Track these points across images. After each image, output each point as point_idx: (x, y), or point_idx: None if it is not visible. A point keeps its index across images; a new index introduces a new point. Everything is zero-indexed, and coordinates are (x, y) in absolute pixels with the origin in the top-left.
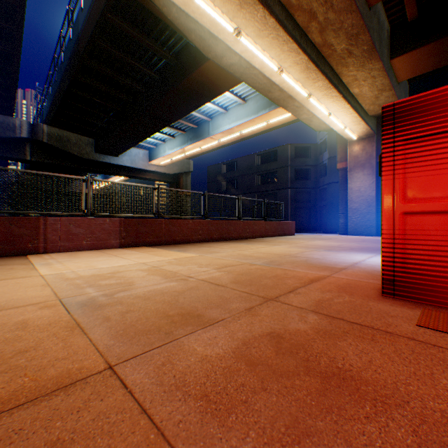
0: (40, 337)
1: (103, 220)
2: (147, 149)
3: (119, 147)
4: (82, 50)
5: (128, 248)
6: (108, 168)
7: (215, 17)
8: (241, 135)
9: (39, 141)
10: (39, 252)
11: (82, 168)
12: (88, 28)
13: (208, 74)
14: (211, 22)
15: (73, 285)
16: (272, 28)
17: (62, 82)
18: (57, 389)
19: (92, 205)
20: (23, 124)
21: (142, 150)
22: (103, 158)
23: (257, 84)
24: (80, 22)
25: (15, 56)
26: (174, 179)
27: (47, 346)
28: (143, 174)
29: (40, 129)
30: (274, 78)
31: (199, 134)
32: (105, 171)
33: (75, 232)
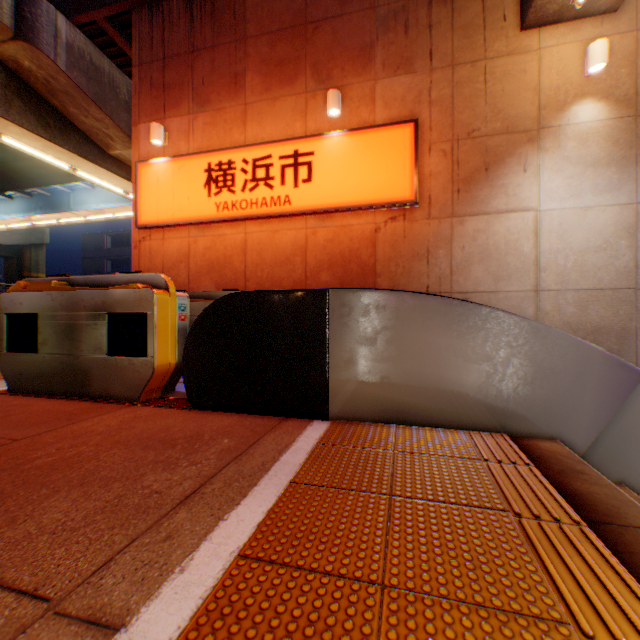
0: None
1: None
2: None
3: None
4: None
5: None
6: None
7: (50, 160)
8: (118, 217)
9: None
10: None
11: None
12: None
13: None
14: (46, 159)
15: None
16: (107, 173)
17: None
18: None
19: None
20: None
21: None
22: None
23: None
24: None
25: None
26: (14, 252)
27: None
28: None
29: None
30: (124, 195)
31: (55, 204)
32: None
33: None
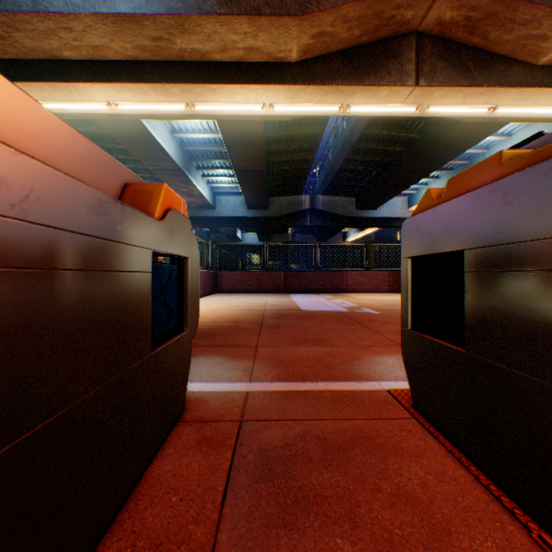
0: (381, 307)
1: (377, 272)
2: (405, 195)
3: (377, 201)
4: (354, 140)
5: (394, 293)
6: (365, 222)
7: (466, 111)
8: None
9: (315, 210)
10: (343, 291)
11: (344, 225)
12: (359, 124)
13: (472, 124)
14: (463, 113)
15: (377, 301)
16: (532, 92)
17: (335, 162)
18: (393, 310)
19: (368, 262)
20: (306, 199)
21: (399, 198)
22: (362, 214)
23: (537, 118)
24: (352, 118)
25: (311, 159)
26: None
27: (385, 307)
28: (400, 222)
29: (316, 200)
30: None
31: None
32: (363, 225)
33: (361, 280)
